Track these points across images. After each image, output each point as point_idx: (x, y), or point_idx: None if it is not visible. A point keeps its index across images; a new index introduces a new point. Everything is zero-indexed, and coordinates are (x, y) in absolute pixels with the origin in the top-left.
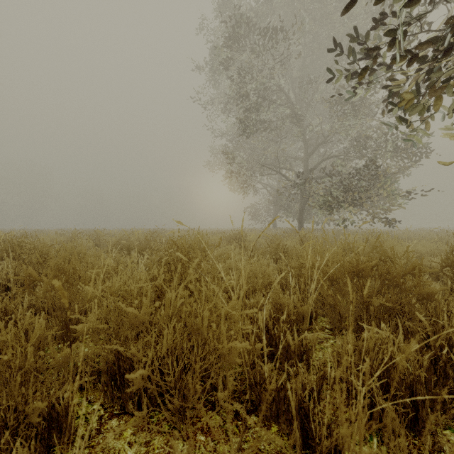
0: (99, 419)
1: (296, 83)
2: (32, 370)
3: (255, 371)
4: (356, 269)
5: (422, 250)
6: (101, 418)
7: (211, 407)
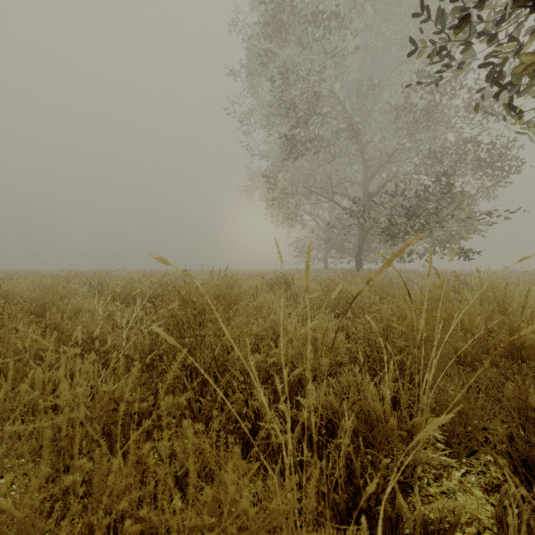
0: None
1: (353, 90)
2: None
3: None
4: (511, 346)
5: None
6: None
7: None
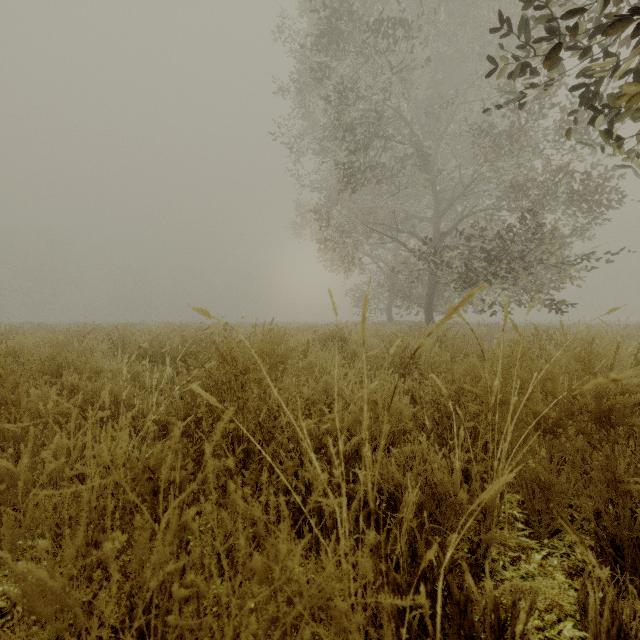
0: None
1: (422, 108)
2: None
3: None
4: (597, 409)
5: None
6: None
7: None
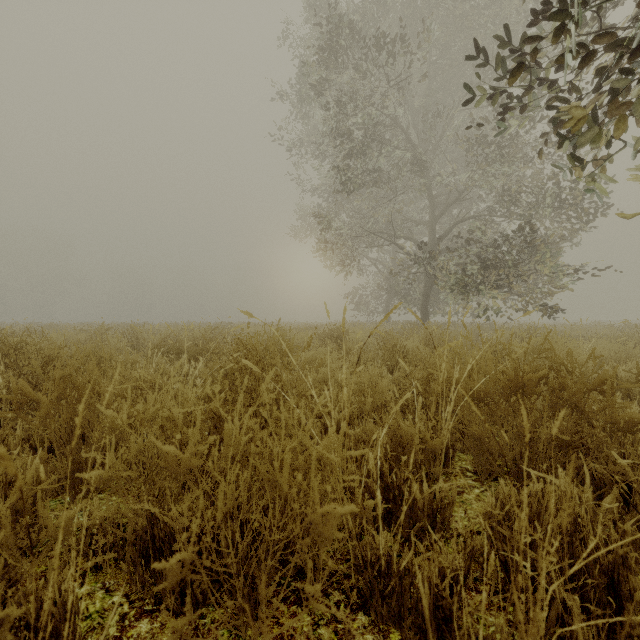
0: (121, 620)
1: (418, 115)
2: (3, 554)
3: (363, 543)
4: (514, 383)
5: (603, 353)
6: (123, 619)
7: (296, 599)
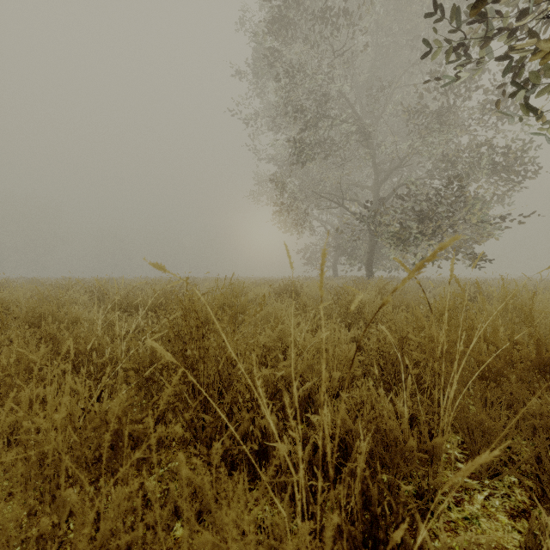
0: None
1: (363, 92)
2: None
3: None
4: (539, 360)
5: None
6: None
7: None
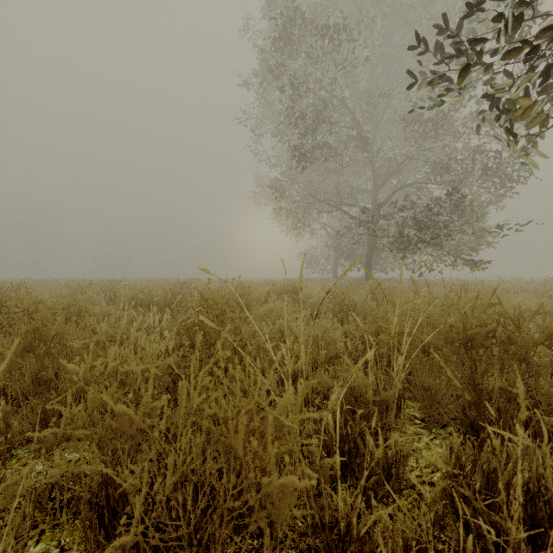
0: None
1: (362, 98)
2: None
3: (321, 503)
4: (463, 336)
5: (532, 306)
6: None
7: None
